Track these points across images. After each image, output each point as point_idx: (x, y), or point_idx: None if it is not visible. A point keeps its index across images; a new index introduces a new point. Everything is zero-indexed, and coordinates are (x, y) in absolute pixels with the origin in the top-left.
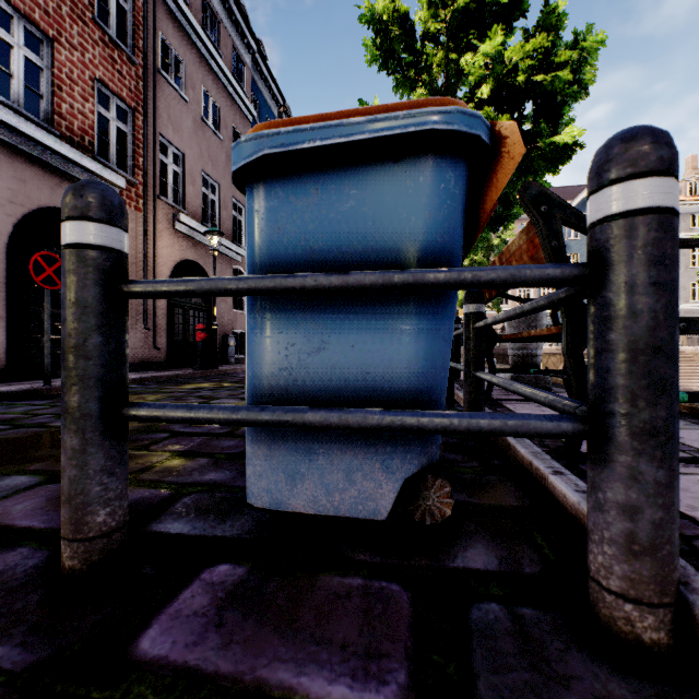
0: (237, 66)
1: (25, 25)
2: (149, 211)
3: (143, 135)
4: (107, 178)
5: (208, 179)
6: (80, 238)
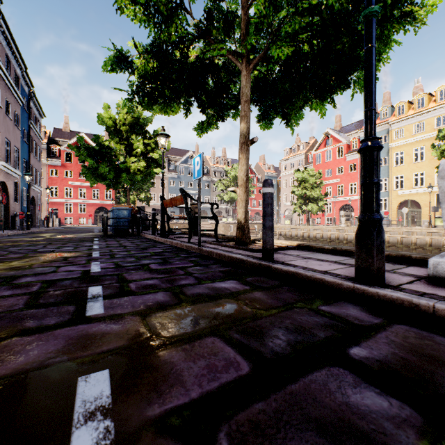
0: (15, 79)
1: None
2: None
3: None
4: None
5: (6, 140)
6: (107, 215)
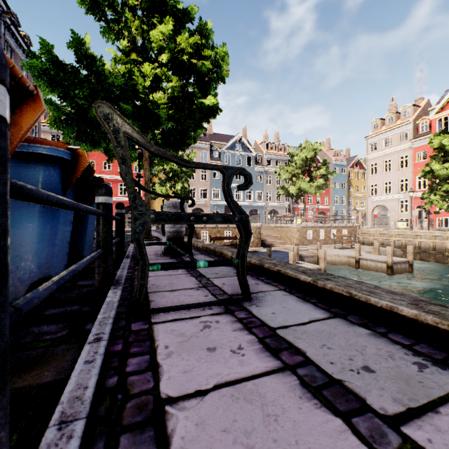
0: None
1: None
2: None
3: None
4: None
5: None
6: None
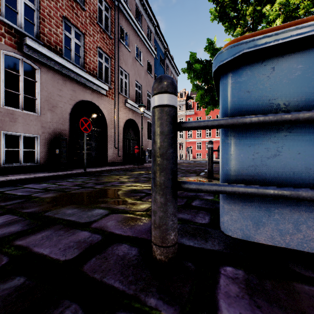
0: (148, 33)
1: (75, 30)
2: (116, 99)
3: (114, 68)
4: (102, 87)
5: (137, 84)
6: (164, 102)
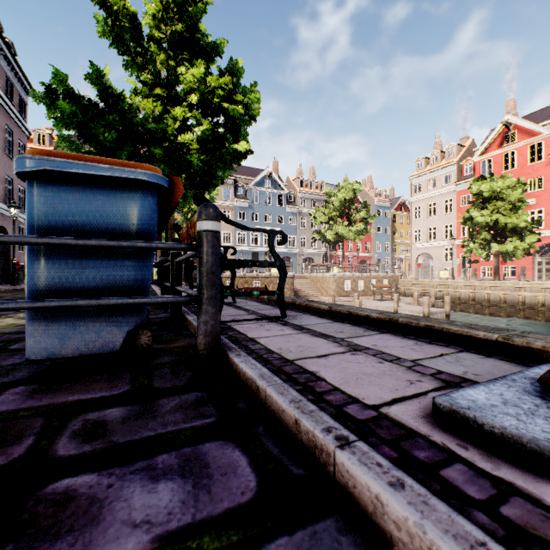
0: None
1: None
2: None
3: None
4: None
5: None
6: None
